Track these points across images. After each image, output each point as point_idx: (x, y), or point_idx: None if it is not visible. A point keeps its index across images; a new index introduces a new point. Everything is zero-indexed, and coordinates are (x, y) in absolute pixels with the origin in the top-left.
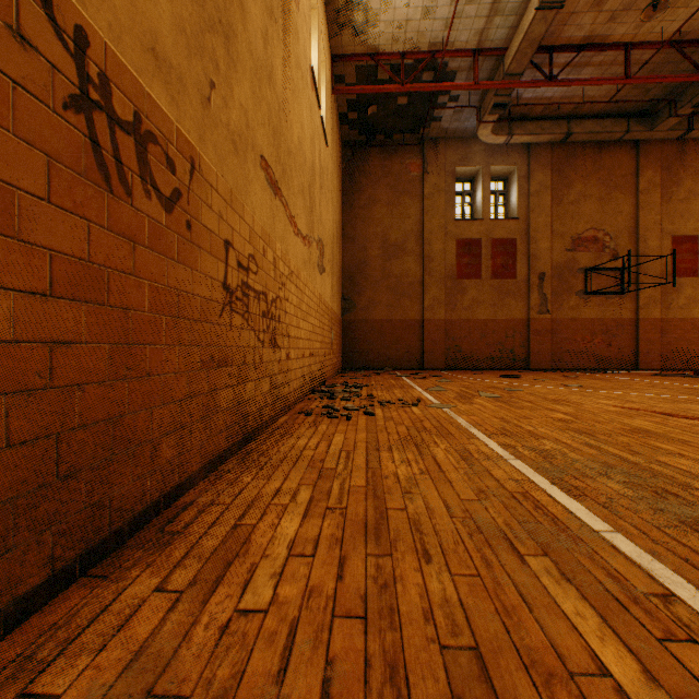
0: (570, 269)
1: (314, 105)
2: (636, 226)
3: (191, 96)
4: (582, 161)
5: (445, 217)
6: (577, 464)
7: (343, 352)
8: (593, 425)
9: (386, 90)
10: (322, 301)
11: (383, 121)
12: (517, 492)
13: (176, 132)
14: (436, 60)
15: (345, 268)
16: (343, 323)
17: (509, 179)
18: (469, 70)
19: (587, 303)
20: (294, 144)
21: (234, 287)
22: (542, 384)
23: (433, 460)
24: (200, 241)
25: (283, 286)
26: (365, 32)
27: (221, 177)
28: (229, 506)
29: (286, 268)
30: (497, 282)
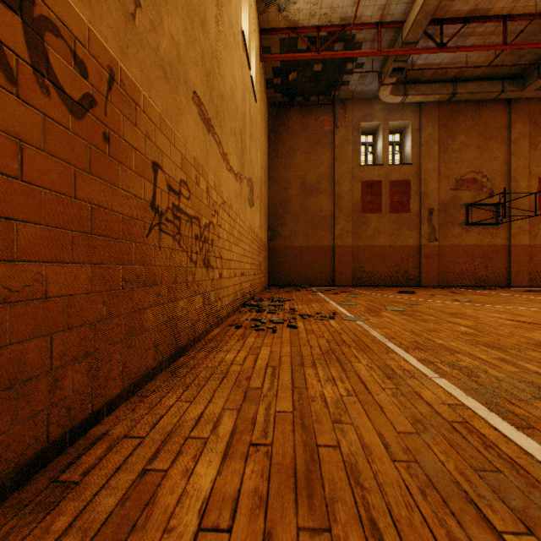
0: (454, 204)
1: (244, 64)
2: (508, 169)
3: (110, 3)
4: (464, 116)
5: (351, 163)
6: (504, 384)
7: (269, 272)
8: (498, 339)
9: (304, 57)
10: (252, 230)
11: (302, 85)
12: (455, 421)
13: (88, 33)
14: (345, 32)
15: (271, 204)
16: (269, 249)
17: (404, 132)
18: (372, 41)
19: (468, 232)
20: (226, 91)
21: (163, 209)
22: (436, 299)
23: (357, 378)
24: (121, 157)
25: (216, 214)
26: (287, 8)
27: (148, 98)
28: (144, 440)
29: (219, 198)
30: (394, 215)
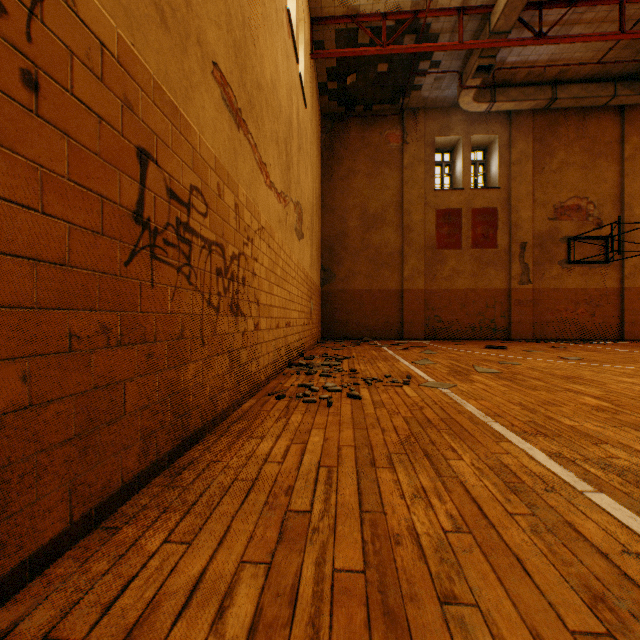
0: (552, 238)
1: (290, 54)
2: (621, 194)
3: None
4: (565, 128)
5: (424, 188)
6: None
7: (323, 322)
8: None
9: (366, 52)
10: (301, 269)
11: (363, 91)
12: None
13: None
14: (418, 21)
15: (325, 239)
16: (323, 294)
17: (489, 149)
18: (452, 32)
19: (569, 272)
20: (265, 81)
21: (159, 225)
22: (536, 357)
23: (463, 491)
24: (69, 125)
25: (250, 242)
26: None
27: (128, 44)
28: None
29: (254, 221)
30: (477, 252)
